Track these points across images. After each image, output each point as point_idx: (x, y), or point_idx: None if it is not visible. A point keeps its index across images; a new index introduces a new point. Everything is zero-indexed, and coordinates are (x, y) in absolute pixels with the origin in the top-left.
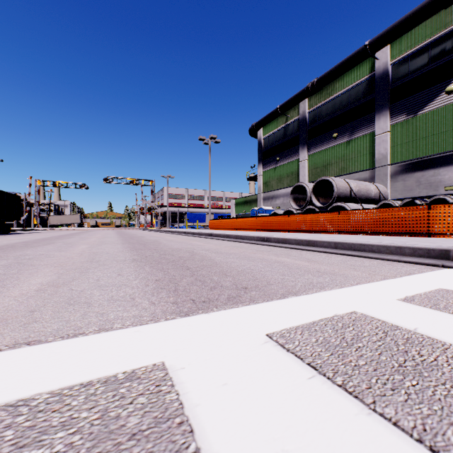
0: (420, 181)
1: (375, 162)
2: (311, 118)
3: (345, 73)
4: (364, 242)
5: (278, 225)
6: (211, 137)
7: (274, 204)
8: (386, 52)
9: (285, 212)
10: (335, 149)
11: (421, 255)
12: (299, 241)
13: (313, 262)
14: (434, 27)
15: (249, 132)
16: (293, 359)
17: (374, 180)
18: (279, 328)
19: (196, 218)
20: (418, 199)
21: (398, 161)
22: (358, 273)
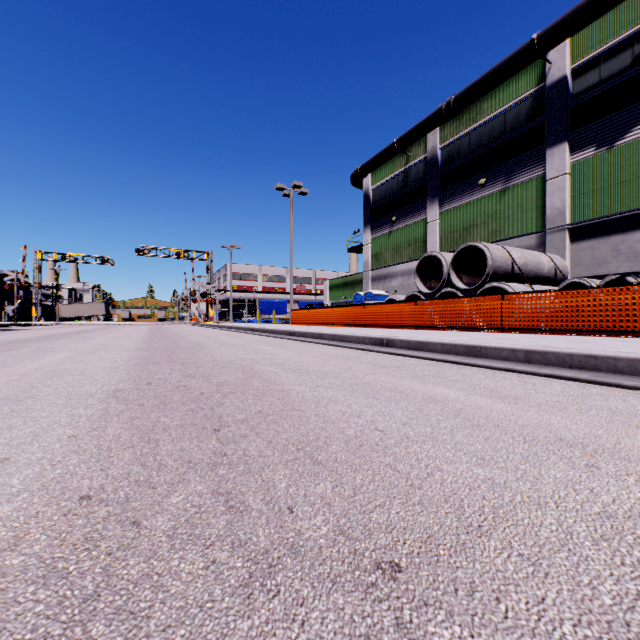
0: (618, 249)
1: (546, 221)
2: (444, 157)
3: (497, 87)
4: (594, 351)
5: (399, 318)
6: (295, 185)
7: (388, 287)
8: (564, 51)
9: (408, 298)
10: (483, 203)
11: None
12: (449, 347)
13: (516, 402)
14: None
15: (351, 179)
16: None
17: (544, 248)
18: None
19: (273, 308)
20: (632, 276)
21: (583, 219)
22: None
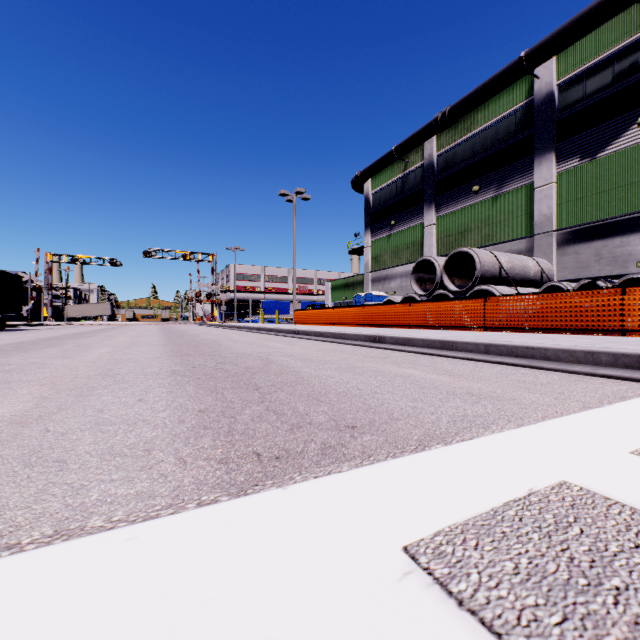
0: (600, 254)
1: (534, 227)
2: (440, 164)
3: (490, 99)
4: (532, 344)
5: (395, 318)
6: (298, 192)
7: (387, 288)
8: (551, 68)
9: (404, 299)
10: (476, 209)
11: (628, 366)
12: (428, 342)
13: (458, 377)
14: (622, 31)
15: (352, 184)
16: (479, 639)
17: (533, 252)
18: (429, 530)
19: (276, 308)
20: (602, 280)
21: (569, 226)
22: (537, 397)
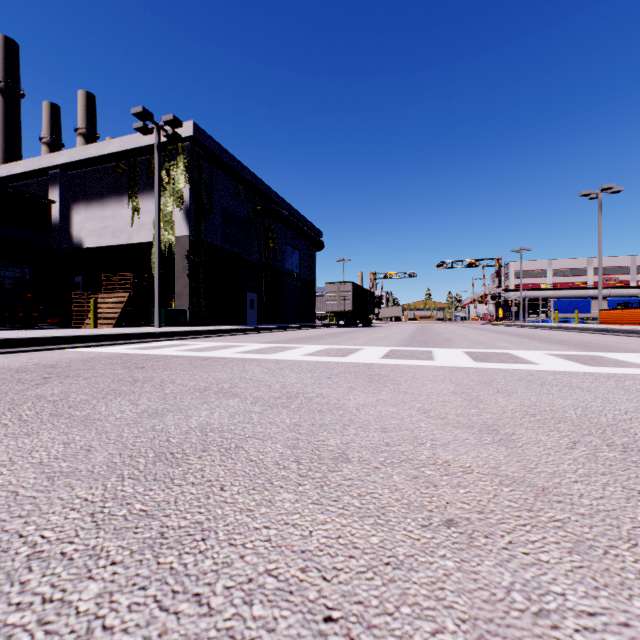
0: None
1: None
2: None
3: None
4: None
5: None
6: (604, 188)
7: None
8: None
9: None
10: None
11: None
12: None
13: None
14: None
15: None
16: None
17: None
18: None
19: (571, 307)
20: None
21: None
22: None
